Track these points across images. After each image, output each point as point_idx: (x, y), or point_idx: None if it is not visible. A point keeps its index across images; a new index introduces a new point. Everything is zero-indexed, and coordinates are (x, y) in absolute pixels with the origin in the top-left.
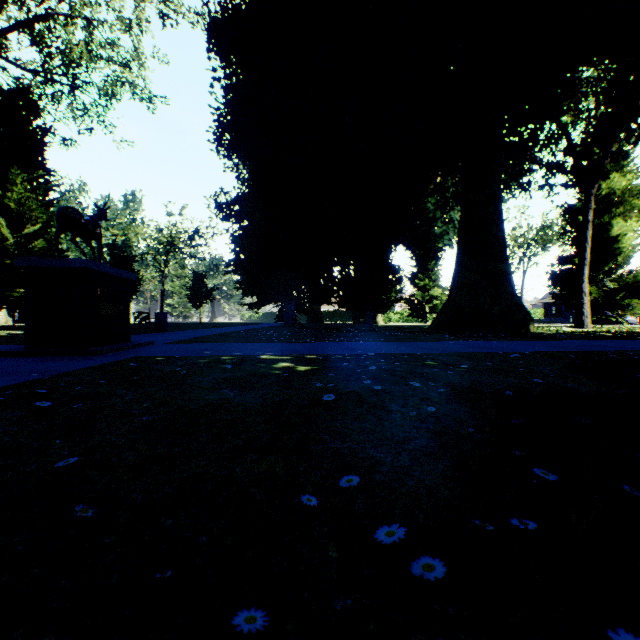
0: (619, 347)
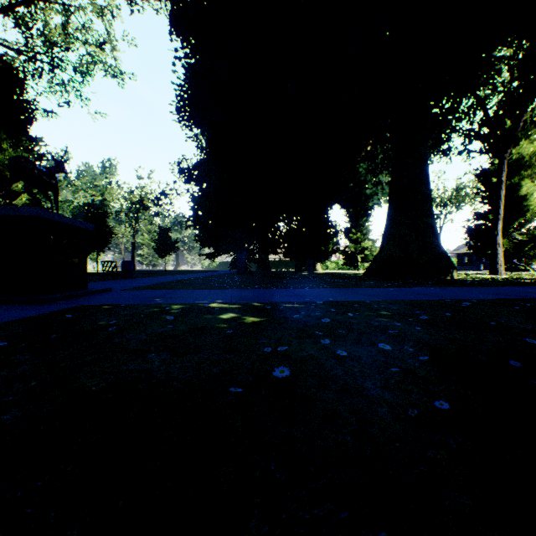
0: None
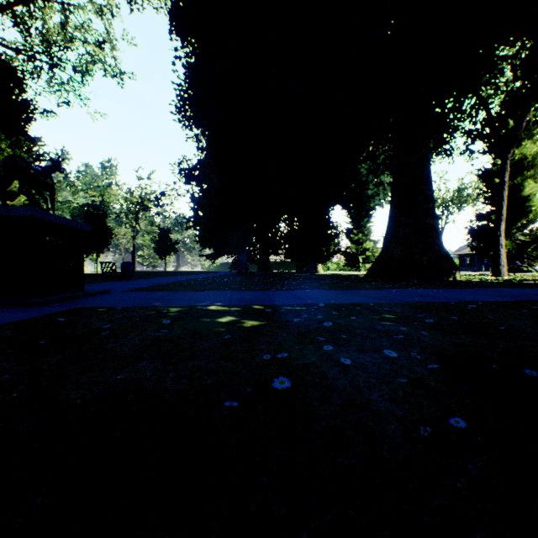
0: None
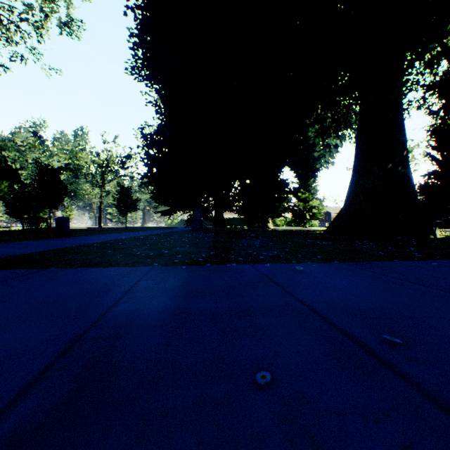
0: None
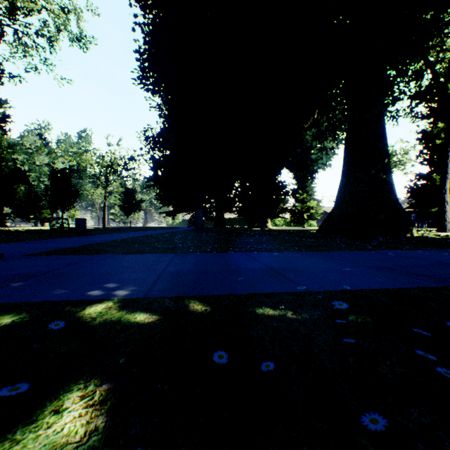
0: None
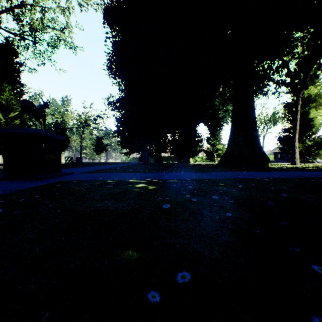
0: (319, 175)
